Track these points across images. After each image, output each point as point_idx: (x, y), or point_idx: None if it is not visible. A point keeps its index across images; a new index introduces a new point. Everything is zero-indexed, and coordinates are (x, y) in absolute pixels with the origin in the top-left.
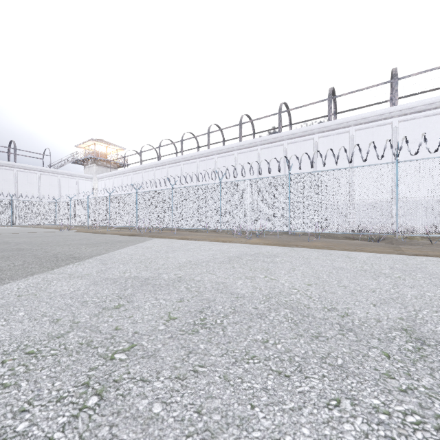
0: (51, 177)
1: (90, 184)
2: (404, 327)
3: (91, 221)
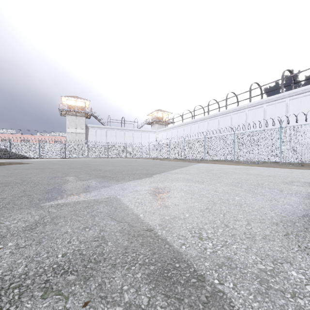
0: (138, 133)
1: (154, 135)
2: (270, 175)
3: (160, 155)
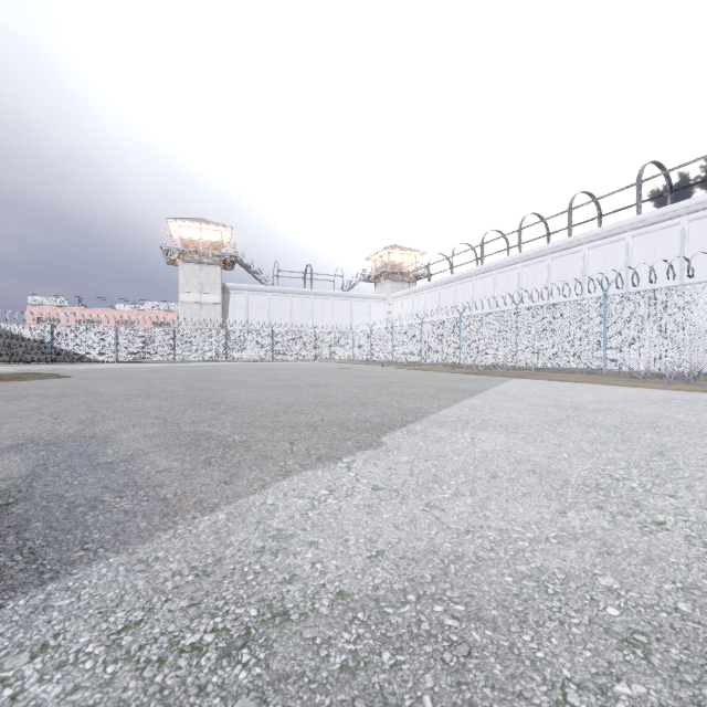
0: (344, 301)
1: (383, 307)
2: None
3: (397, 355)
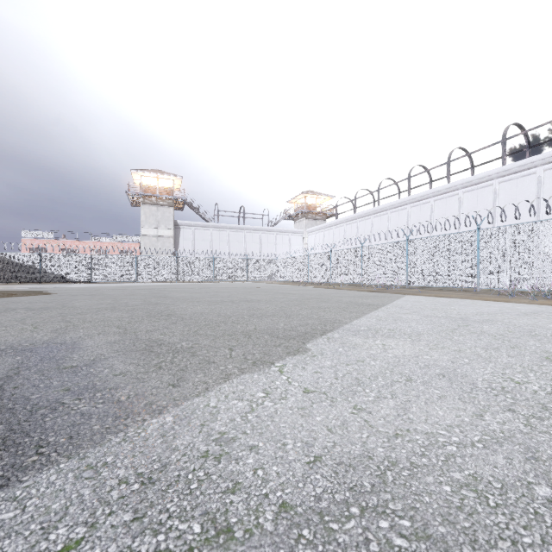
0: (269, 235)
1: (300, 239)
2: None
3: (311, 277)
